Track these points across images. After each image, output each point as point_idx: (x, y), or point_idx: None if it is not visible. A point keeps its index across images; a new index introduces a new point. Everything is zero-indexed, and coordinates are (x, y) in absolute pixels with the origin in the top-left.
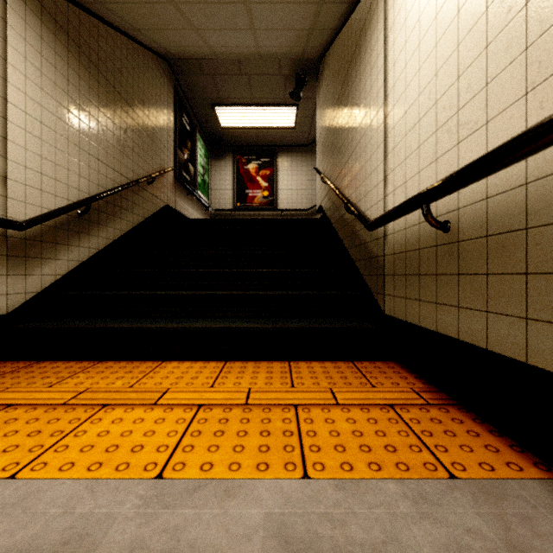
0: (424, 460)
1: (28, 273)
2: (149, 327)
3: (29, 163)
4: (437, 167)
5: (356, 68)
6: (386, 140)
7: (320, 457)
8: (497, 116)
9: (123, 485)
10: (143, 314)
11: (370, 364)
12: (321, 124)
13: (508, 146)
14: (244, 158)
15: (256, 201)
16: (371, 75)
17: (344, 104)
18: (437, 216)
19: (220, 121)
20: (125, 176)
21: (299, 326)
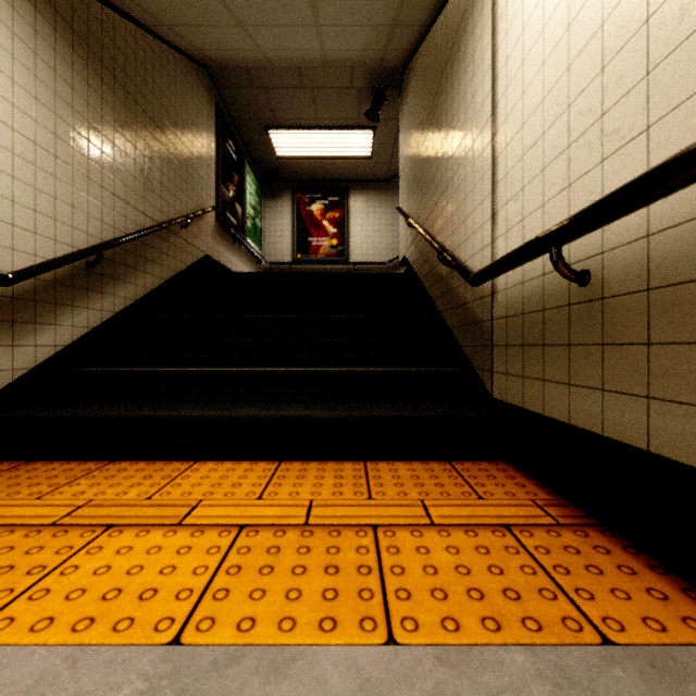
0: (562, 614)
1: (16, 343)
2: (177, 416)
3: (19, 197)
4: (570, 196)
5: (453, 73)
6: (495, 165)
7: (412, 608)
8: (664, 116)
9: (122, 655)
10: (172, 398)
11: (473, 465)
12: (406, 151)
13: (694, 152)
14: (307, 197)
15: (321, 252)
16: (473, 80)
17: (436, 123)
18: (570, 264)
19: (276, 149)
20: (151, 217)
21: (378, 414)
